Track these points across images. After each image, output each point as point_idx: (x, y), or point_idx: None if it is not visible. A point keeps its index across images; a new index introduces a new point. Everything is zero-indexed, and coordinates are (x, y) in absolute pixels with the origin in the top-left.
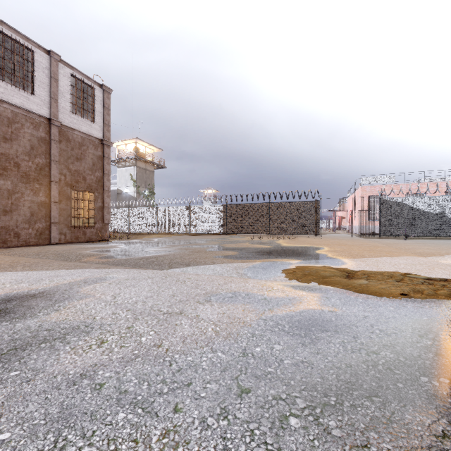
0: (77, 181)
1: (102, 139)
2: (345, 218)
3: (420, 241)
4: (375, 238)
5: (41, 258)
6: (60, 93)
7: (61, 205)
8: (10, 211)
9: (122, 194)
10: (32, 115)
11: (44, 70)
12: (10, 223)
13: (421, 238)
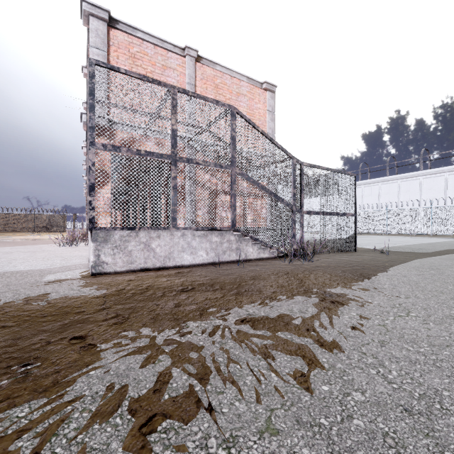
0: None
1: None
2: None
3: None
4: None
5: None
6: None
7: None
8: None
9: None
10: None
11: None
12: None
13: None
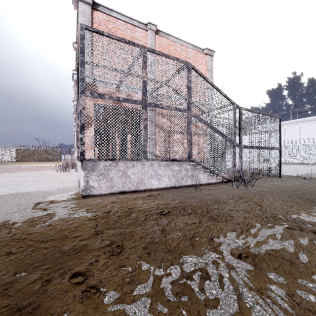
0: None
1: None
2: None
3: None
4: None
5: None
6: None
7: None
8: None
9: None
10: None
11: None
12: None
13: None
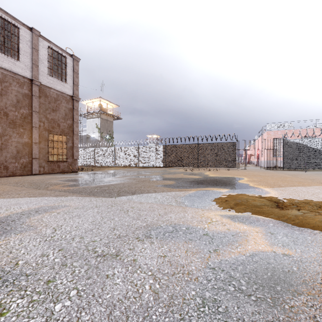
0: (53, 127)
1: (72, 96)
2: (253, 155)
3: (317, 172)
4: (280, 170)
5: (18, 186)
6: (40, 60)
7: (41, 145)
8: (0, 149)
9: (90, 138)
10: (17, 76)
11: (27, 43)
12: (1, 158)
13: (316, 170)
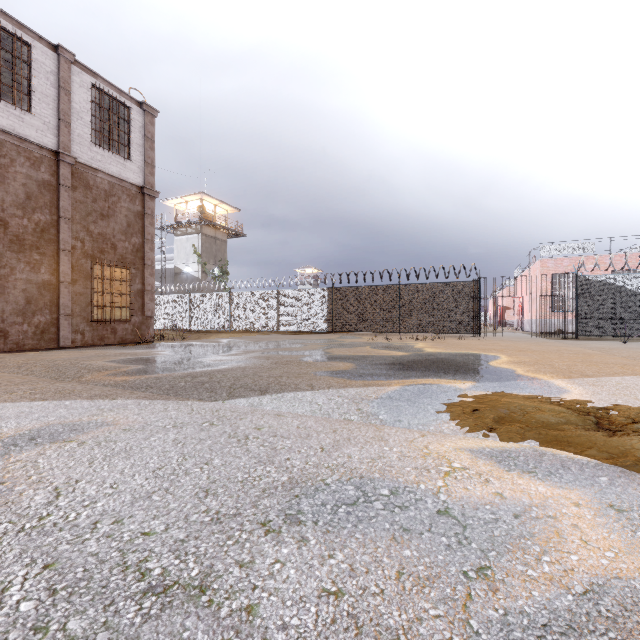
0: (103, 250)
1: (142, 187)
2: (510, 308)
3: None
4: (569, 339)
5: (20, 374)
6: (74, 113)
7: (76, 287)
8: None
9: (181, 275)
10: (28, 145)
11: (48, 76)
12: None
13: None
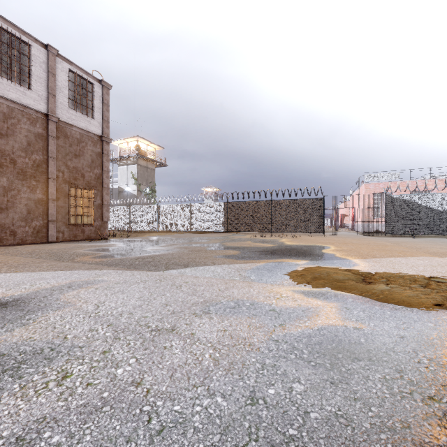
0: (76, 178)
1: (101, 136)
2: (347, 215)
3: (429, 239)
4: (381, 236)
5: (34, 258)
6: (58, 88)
7: (59, 202)
8: (6, 208)
9: (123, 192)
10: (28, 110)
11: (41, 65)
12: (6, 220)
13: (429, 236)
